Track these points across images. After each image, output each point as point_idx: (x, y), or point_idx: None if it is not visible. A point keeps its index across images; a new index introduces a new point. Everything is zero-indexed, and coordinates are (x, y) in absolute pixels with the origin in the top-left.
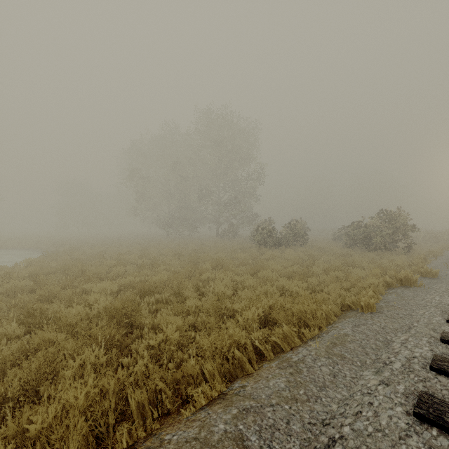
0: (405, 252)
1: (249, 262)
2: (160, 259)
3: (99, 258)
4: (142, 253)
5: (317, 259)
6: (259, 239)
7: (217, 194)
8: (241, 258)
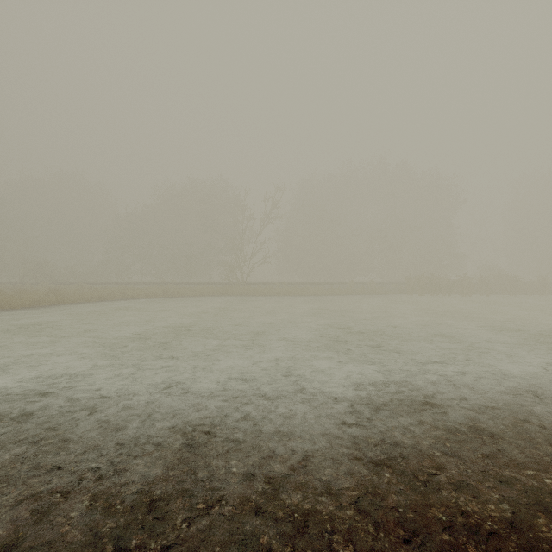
0: None
1: None
2: None
3: None
4: None
5: None
6: None
7: None
8: None
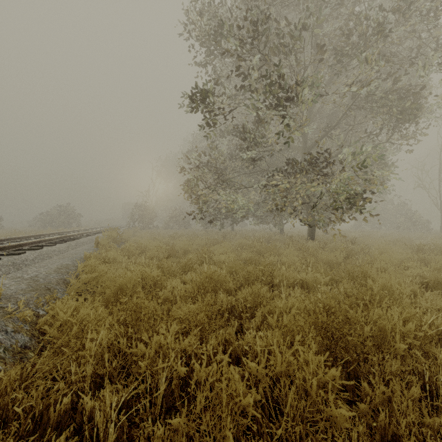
0: None
1: None
2: None
3: None
4: None
5: None
6: None
7: None
8: None
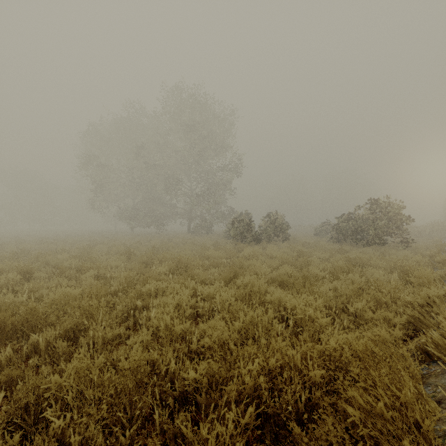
0: (402, 247)
1: (223, 261)
2: (101, 259)
3: (12, 260)
4: (81, 252)
5: (309, 257)
6: (235, 234)
7: (189, 186)
8: (213, 257)
